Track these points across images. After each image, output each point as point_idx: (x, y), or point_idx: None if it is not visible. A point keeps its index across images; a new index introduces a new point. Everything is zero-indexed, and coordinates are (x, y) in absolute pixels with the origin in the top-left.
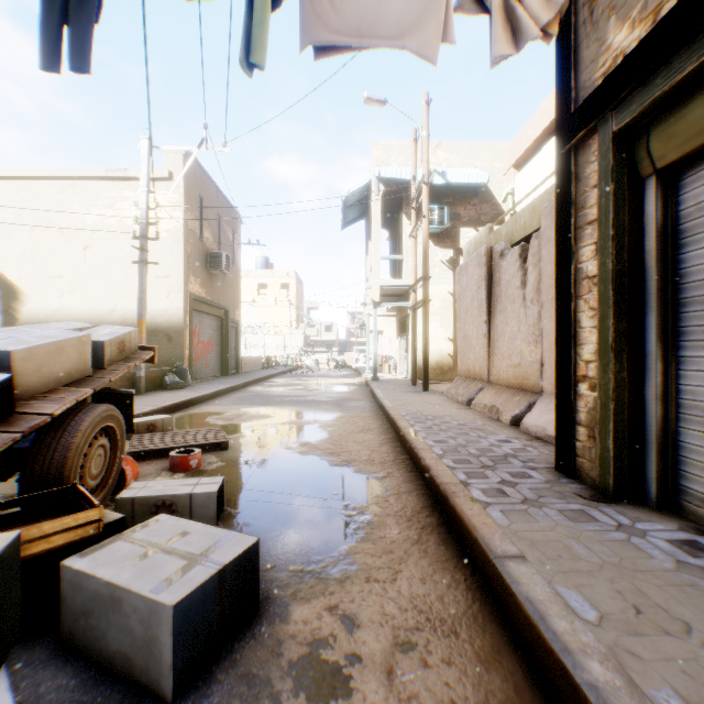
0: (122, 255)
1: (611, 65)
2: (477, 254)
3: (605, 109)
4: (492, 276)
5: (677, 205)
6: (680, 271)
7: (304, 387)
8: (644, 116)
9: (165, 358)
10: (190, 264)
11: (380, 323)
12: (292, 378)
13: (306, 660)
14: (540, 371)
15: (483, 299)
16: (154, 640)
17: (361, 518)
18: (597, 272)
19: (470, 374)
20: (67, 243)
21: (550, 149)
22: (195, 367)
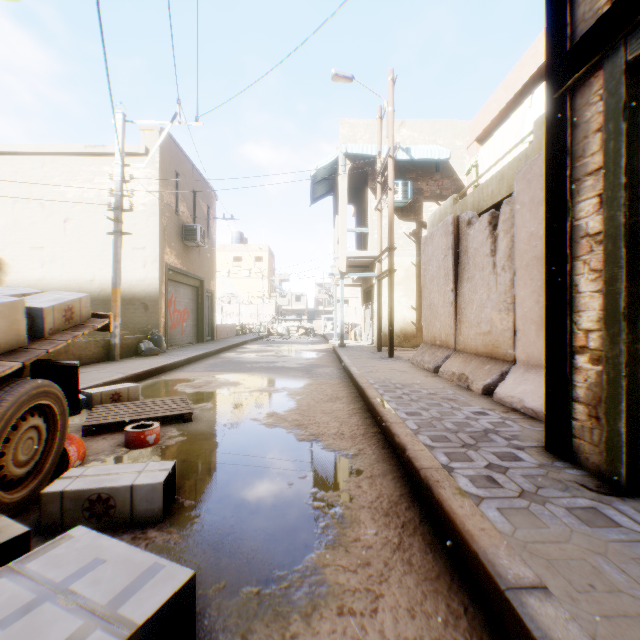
0: (101, 228)
1: None
2: (444, 223)
3: (616, 36)
4: (458, 245)
5: None
6: None
7: (274, 353)
8: None
9: (142, 325)
10: (166, 236)
11: (346, 294)
12: (263, 345)
13: None
14: (513, 339)
15: (450, 268)
16: None
17: (331, 511)
18: (603, 227)
19: (435, 341)
20: (48, 216)
21: (516, 119)
22: (171, 335)
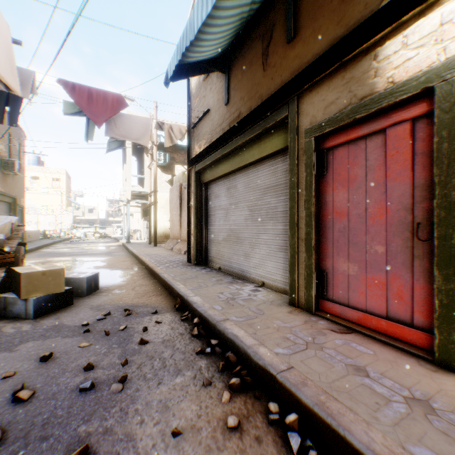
0: None
1: (196, 153)
2: (176, 185)
3: (194, 165)
4: (182, 195)
5: (208, 192)
6: (208, 208)
7: (82, 248)
8: (200, 170)
9: None
10: None
11: (131, 209)
12: (70, 244)
13: (114, 291)
14: None
15: (178, 205)
16: (81, 286)
17: (125, 277)
18: (193, 206)
19: (174, 237)
20: None
21: None
22: None
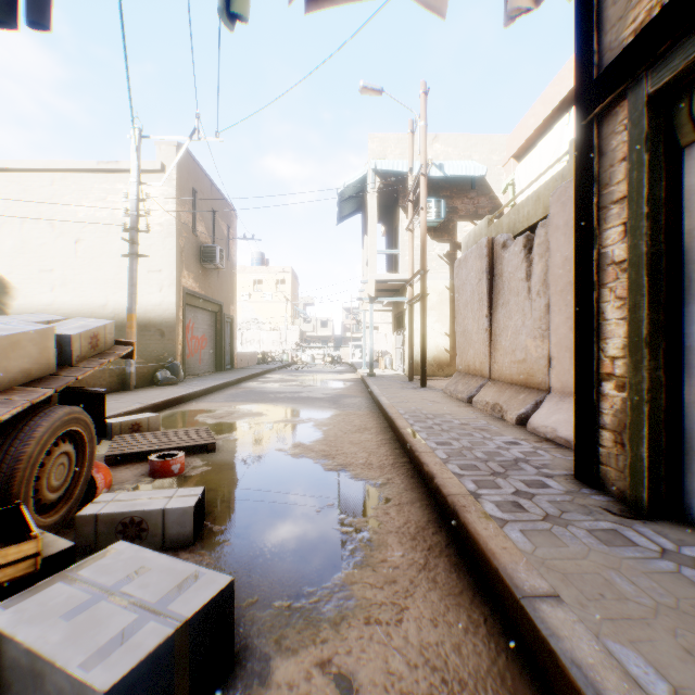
0: (114, 249)
1: (644, 19)
2: (478, 246)
3: (638, 69)
4: (493, 268)
5: None
6: None
7: (299, 383)
8: (687, 72)
9: (157, 353)
10: (183, 258)
11: (375, 319)
12: (287, 374)
13: None
14: (547, 367)
15: (484, 292)
16: None
17: (358, 536)
18: (627, 256)
19: (469, 370)
20: (58, 237)
21: (554, 136)
22: (188, 363)
